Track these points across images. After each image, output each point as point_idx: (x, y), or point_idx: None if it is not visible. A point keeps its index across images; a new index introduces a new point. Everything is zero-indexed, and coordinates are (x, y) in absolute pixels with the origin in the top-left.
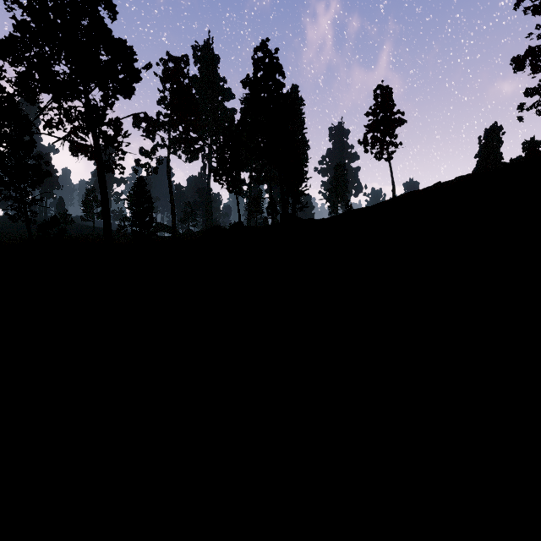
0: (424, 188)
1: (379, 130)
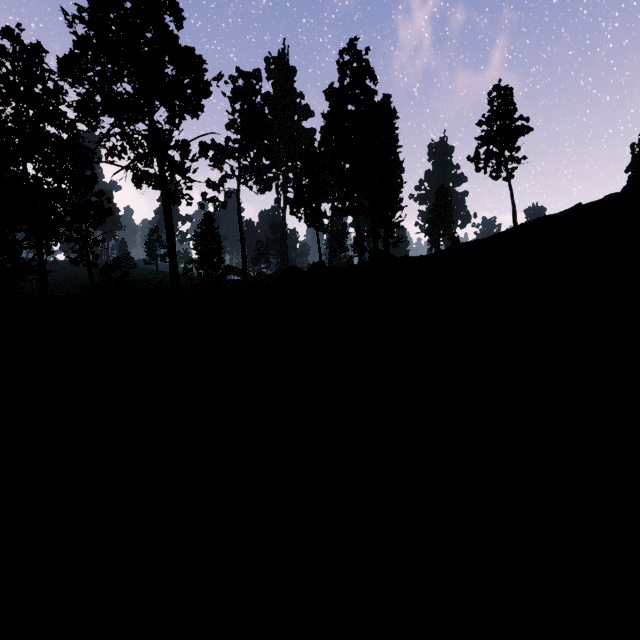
0: (560, 212)
1: (496, 142)
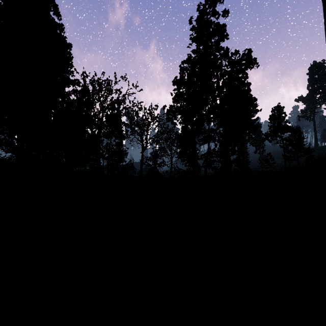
0: None
1: None
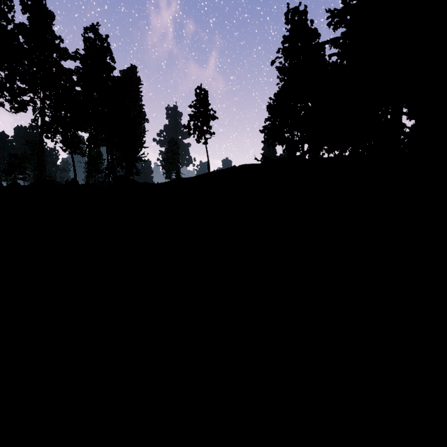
0: (223, 170)
1: (199, 120)
